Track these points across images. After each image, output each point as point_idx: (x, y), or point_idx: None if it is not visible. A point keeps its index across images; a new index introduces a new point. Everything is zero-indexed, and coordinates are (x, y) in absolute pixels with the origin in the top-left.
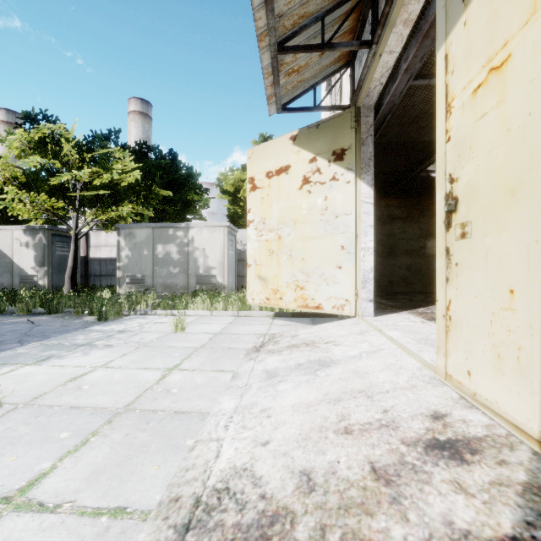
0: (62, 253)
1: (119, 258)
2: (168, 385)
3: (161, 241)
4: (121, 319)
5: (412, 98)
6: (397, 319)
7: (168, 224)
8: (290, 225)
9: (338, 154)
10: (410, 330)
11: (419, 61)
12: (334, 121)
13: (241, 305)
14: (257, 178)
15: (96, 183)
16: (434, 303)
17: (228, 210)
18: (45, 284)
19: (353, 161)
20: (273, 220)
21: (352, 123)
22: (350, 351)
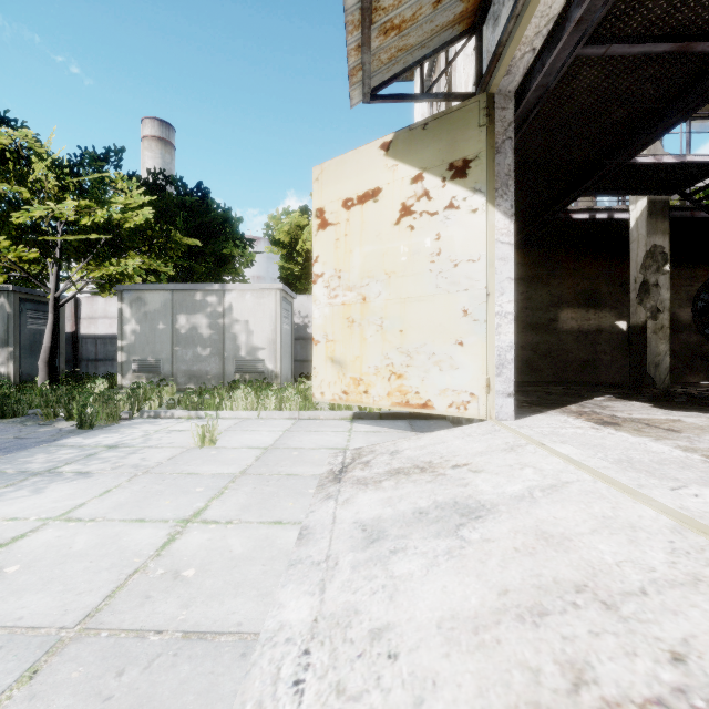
0: (36, 326)
1: (122, 334)
2: (178, 558)
3: (185, 310)
4: (116, 425)
5: (573, 83)
6: (552, 423)
7: (195, 285)
8: (380, 279)
9: (458, 167)
10: (587, 442)
11: (602, 5)
12: (451, 117)
13: (303, 402)
14: (329, 210)
15: (85, 222)
16: (582, 397)
17: (281, 270)
18: (9, 372)
19: (483, 177)
20: (354, 272)
21: (480, 119)
22: (507, 484)
